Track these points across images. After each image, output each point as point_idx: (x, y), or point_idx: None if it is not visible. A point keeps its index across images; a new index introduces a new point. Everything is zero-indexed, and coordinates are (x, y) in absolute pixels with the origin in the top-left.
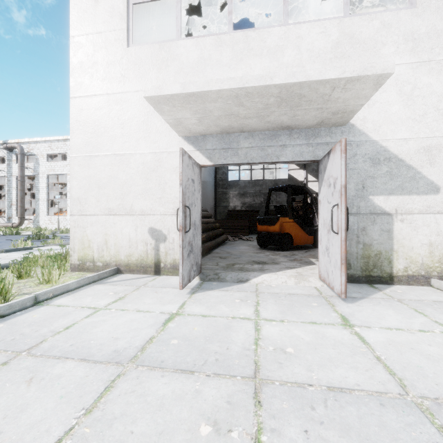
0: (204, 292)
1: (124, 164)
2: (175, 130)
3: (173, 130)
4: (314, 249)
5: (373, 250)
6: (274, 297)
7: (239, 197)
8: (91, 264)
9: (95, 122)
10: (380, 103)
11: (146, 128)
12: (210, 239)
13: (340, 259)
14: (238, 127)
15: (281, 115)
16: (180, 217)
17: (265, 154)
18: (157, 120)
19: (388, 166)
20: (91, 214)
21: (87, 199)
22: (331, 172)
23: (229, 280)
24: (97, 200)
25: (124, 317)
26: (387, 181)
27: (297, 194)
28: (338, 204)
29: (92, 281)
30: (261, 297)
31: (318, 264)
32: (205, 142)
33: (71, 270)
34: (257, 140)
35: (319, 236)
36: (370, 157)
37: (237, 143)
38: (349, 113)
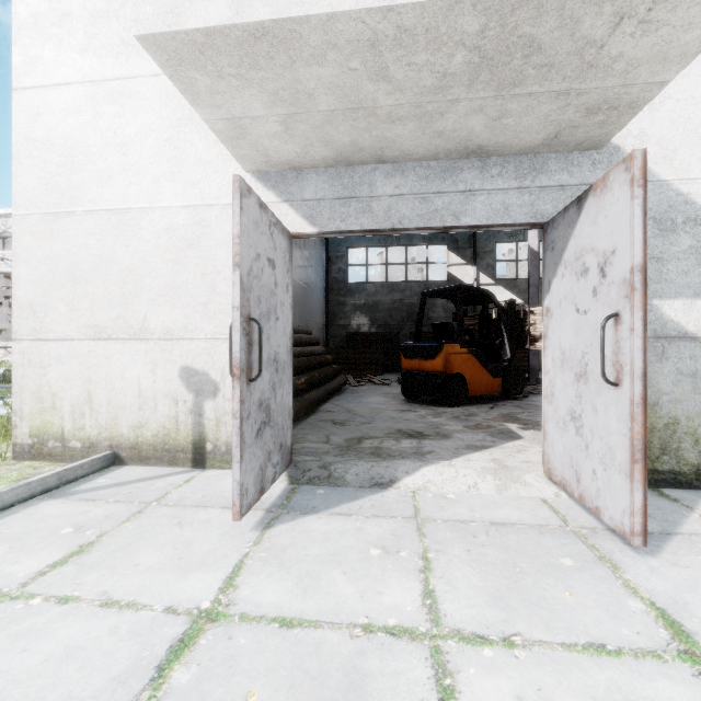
0: (295, 521)
1: (127, 231)
2: (234, 154)
3: (232, 159)
4: (504, 402)
5: (661, 415)
6: (461, 536)
7: (367, 311)
8: (58, 443)
9: (66, 142)
10: (675, 101)
11: (175, 154)
12: (314, 386)
13: (630, 449)
14: (372, 149)
15: (471, 112)
16: (234, 345)
17: (429, 210)
18: (198, 136)
19: (693, 236)
20: (58, 337)
21: (49, 306)
22: (589, 240)
23: (352, 482)
24: (70, 308)
25: (52, 636)
26: (692, 268)
27: (471, 302)
28: (620, 314)
29: (40, 490)
30: (431, 539)
31: (544, 446)
32: (302, 184)
33: (15, 458)
34: (411, 181)
35: (546, 385)
36: (655, 216)
37: (368, 187)
38: (625, 110)
